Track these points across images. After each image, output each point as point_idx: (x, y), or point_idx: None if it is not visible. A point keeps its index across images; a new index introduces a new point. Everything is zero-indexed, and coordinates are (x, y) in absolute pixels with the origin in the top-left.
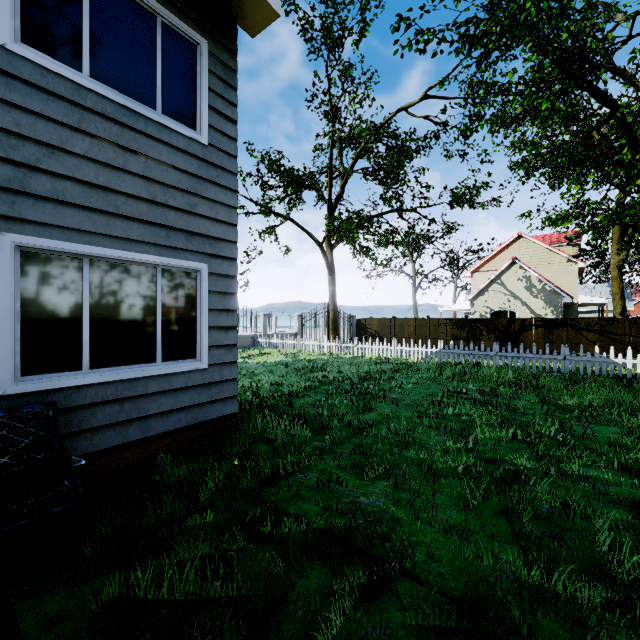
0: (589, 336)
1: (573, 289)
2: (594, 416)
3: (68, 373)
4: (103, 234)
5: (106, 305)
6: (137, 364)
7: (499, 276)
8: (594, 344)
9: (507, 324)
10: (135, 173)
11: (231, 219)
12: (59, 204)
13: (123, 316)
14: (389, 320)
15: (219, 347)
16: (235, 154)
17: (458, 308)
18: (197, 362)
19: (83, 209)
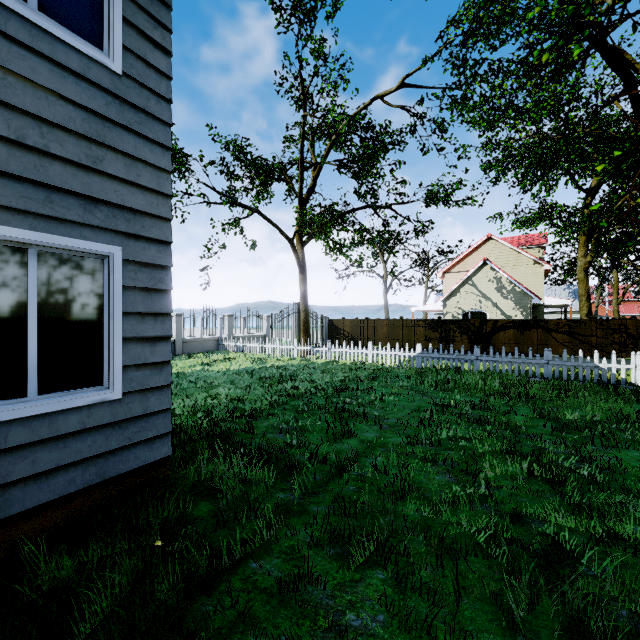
0: (558, 337)
1: (539, 291)
2: (604, 435)
3: None
4: None
5: None
6: None
7: (471, 277)
8: (563, 345)
9: (480, 325)
10: None
11: (161, 186)
12: None
13: None
14: (362, 321)
15: (141, 366)
16: (167, 96)
17: (430, 309)
18: (103, 391)
19: None
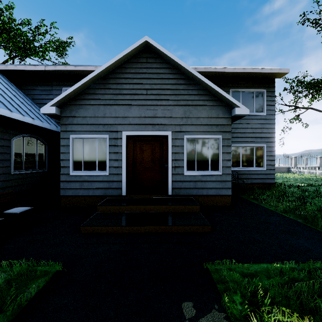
0: None
1: None
2: None
3: (238, 167)
4: (243, 141)
5: (244, 155)
6: (249, 167)
7: None
8: None
9: None
10: (249, 128)
11: (273, 131)
12: (237, 138)
13: (247, 157)
14: None
15: (269, 165)
16: (274, 114)
17: None
18: (263, 168)
19: (240, 137)
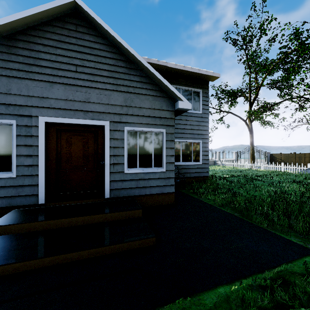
0: None
1: None
2: None
3: (179, 162)
4: (183, 137)
5: (184, 150)
6: (188, 162)
7: None
8: None
9: None
10: (188, 124)
11: (207, 129)
12: (178, 133)
13: (186, 152)
14: (291, 154)
15: (204, 159)
16: (208, 113)
17: None
18: (199, 162)
19: (181, 133)
